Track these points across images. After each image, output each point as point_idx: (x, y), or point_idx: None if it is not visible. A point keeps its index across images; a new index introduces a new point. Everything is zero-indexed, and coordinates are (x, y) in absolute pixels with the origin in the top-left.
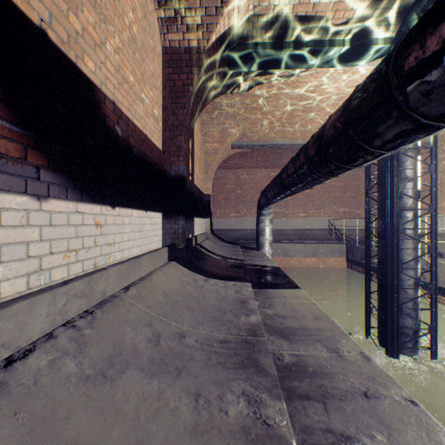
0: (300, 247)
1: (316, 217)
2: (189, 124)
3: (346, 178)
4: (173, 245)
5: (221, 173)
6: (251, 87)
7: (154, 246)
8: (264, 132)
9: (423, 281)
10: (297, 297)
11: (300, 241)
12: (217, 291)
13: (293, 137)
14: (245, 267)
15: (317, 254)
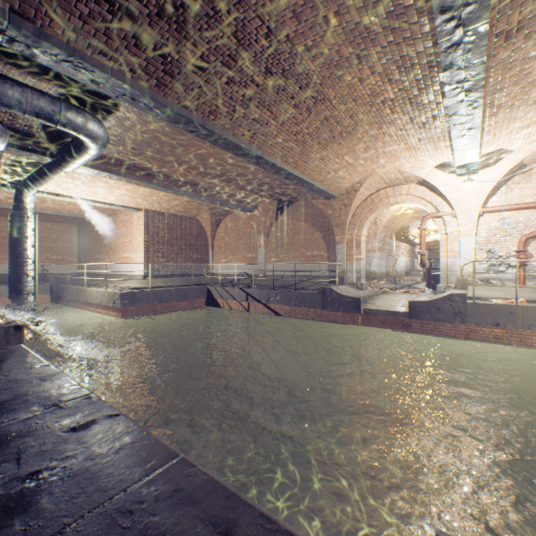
0: (3, 289)
1: None
2: None
3: (61, 231)
4: None
5: None
6: None
7: None
8: None
9: (76, 299)
10: None
11: (6, 284)
12: None
13: None
14: None
15: None
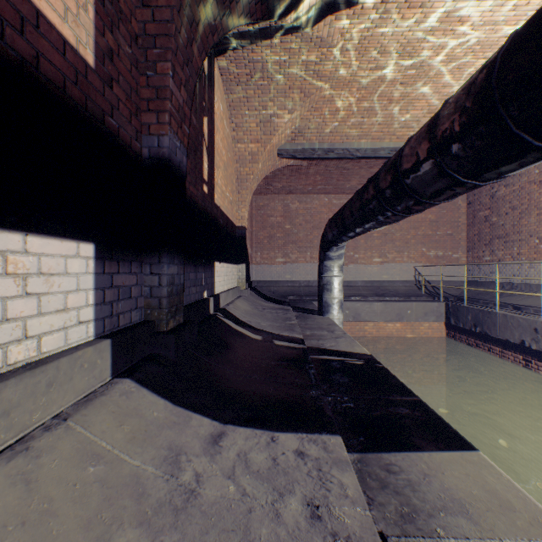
0: (379, 306)
1: (398, 263)
2: (188, 47)
3: (439, 208)
4: (140, 328)
5: (263, 200)
6: (318, 16)
7: (38, 347)
8: (331, 126)
9: None
10: (502, 507)
11: (377, 298)
12: (246, 525)
13: (376, 136)
14: (312, 362)
15: (403, 317)
